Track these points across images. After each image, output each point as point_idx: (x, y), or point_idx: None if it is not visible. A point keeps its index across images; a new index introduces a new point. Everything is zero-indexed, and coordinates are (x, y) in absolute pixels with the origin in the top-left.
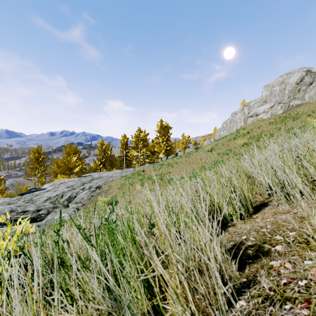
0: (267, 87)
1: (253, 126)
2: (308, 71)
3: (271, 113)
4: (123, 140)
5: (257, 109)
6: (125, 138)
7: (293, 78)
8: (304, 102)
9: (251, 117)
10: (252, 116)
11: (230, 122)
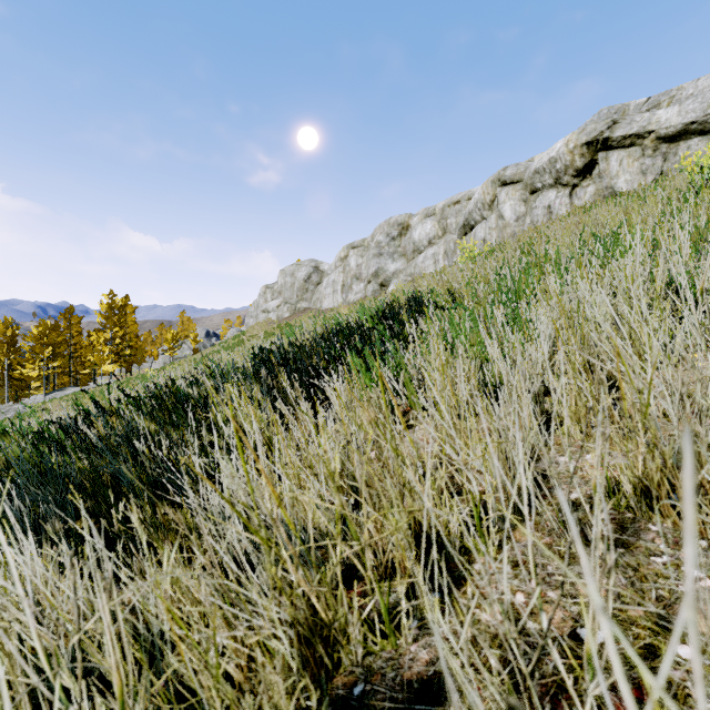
0: (283, 272)
1: (255, 330)
2: (316, 267)
3: (277, 315)
4: (2, 334)
5: (269, 304)
6: (7, 326)
7: (301, 273)
8: (311, 306)
9: (264, 312)
10: (265, 311)
11: (258, 306)
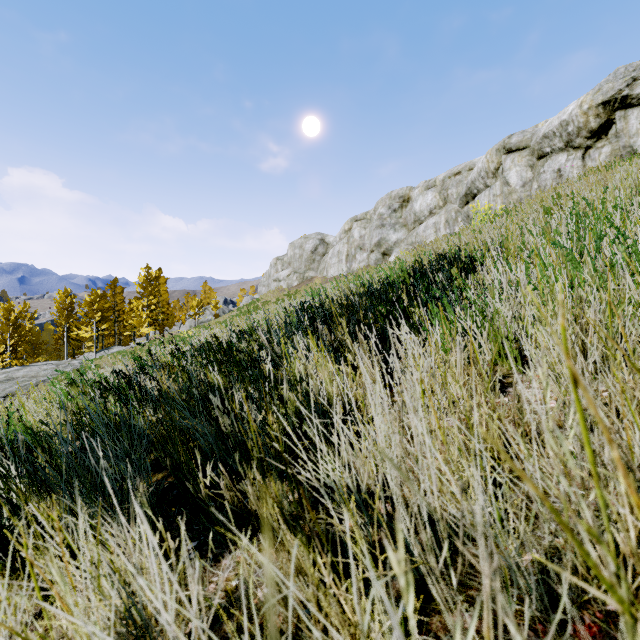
0: (292, 245)
1: (268, 297)
2: (322, 240)
3: (287, 284)
4: (63, 302)
5: (280, 274)
6: (67, 296)
7: (309, 245)
8: (317, 275)
9: (275, 281)
10: (276, 280)
11: (269, 276)
